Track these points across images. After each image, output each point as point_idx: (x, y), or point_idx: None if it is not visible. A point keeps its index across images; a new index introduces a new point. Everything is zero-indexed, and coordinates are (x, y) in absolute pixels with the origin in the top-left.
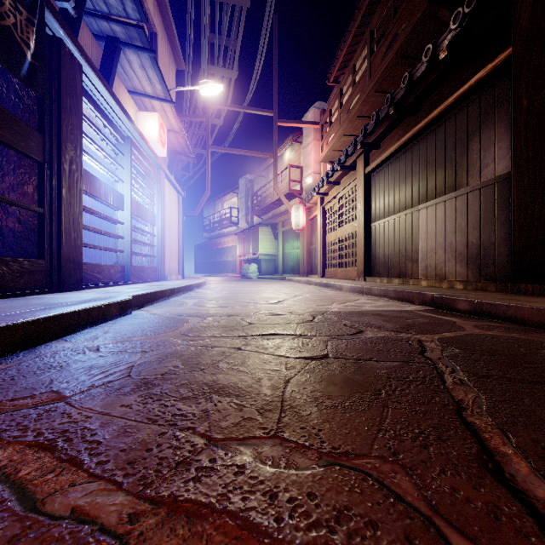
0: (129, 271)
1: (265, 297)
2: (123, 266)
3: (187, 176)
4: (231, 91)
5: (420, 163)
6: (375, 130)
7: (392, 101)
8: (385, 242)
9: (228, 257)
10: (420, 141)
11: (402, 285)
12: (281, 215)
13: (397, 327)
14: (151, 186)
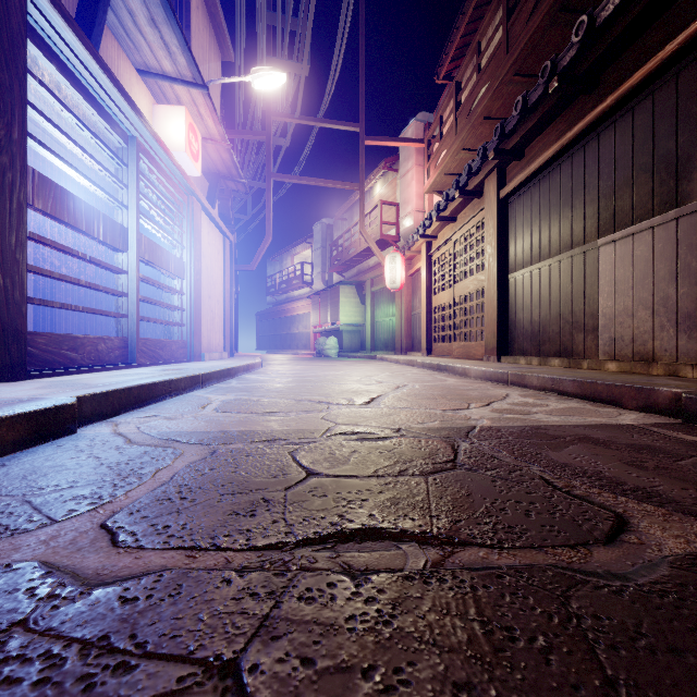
0: (134, 346)
1: (347, 390)
2: (125, 338)
3: (244, 221)
4: (300, 96)
5: (600, 171)
6: (517, 129)
7: (553, 72)
8: (533, 301)
9: (299, 328)
10: (600, 135)
11: (573, 370)
12: (369, 272)
13: (696, 495)
14: (178, 221)
